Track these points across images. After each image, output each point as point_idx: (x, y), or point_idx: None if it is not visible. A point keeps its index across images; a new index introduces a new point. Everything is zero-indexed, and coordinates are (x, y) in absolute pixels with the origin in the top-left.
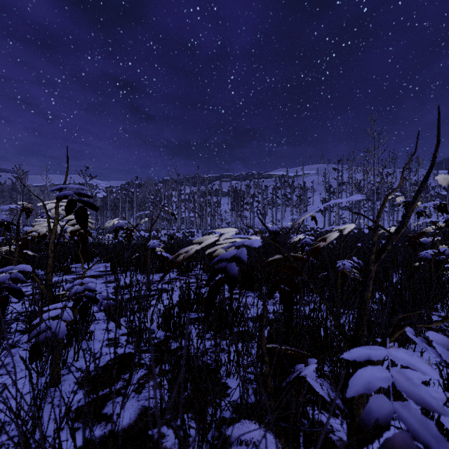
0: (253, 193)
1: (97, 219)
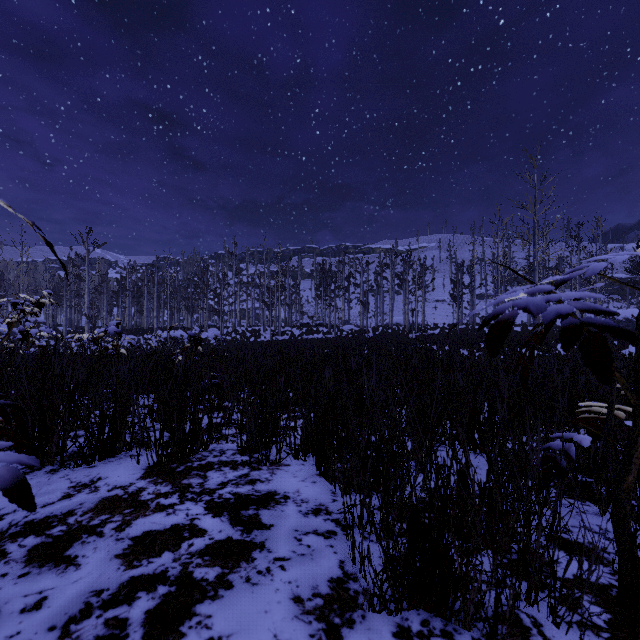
0: (349, 273)
1: (109, 311)
